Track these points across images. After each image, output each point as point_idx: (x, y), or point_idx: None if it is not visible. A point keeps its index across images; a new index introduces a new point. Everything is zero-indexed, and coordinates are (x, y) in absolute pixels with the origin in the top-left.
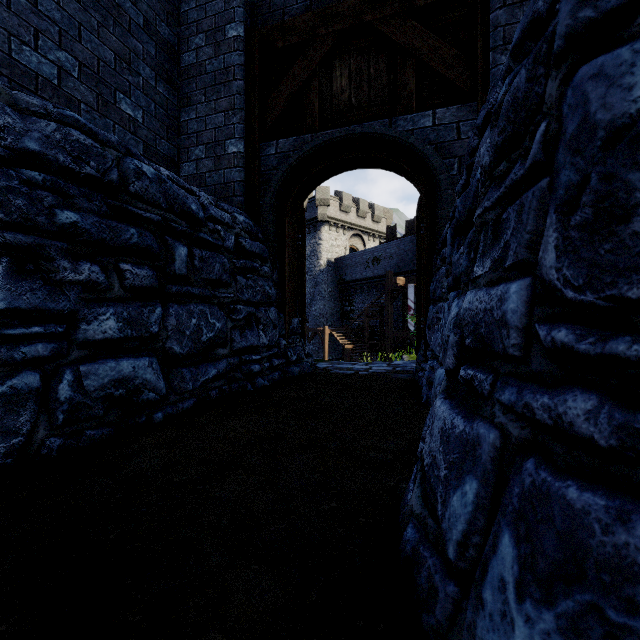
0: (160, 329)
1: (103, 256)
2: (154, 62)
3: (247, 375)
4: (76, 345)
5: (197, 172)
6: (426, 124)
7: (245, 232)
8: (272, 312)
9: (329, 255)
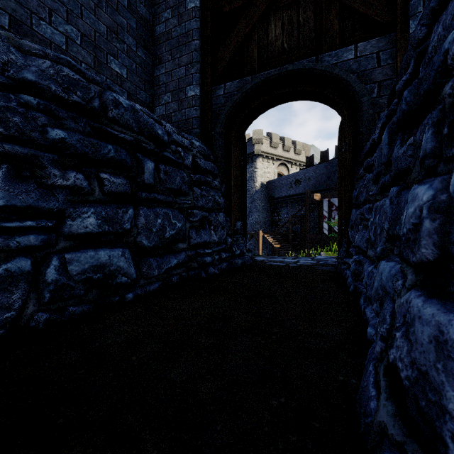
0: (132, 226)
1: (87, 167)
2: (135, 33)
3: (201, 265)
4: (63, 237)
5: (165, 113)
6: (349, 57)
7: (200, 154)
8: (221, 216)
9: (262, 179)
